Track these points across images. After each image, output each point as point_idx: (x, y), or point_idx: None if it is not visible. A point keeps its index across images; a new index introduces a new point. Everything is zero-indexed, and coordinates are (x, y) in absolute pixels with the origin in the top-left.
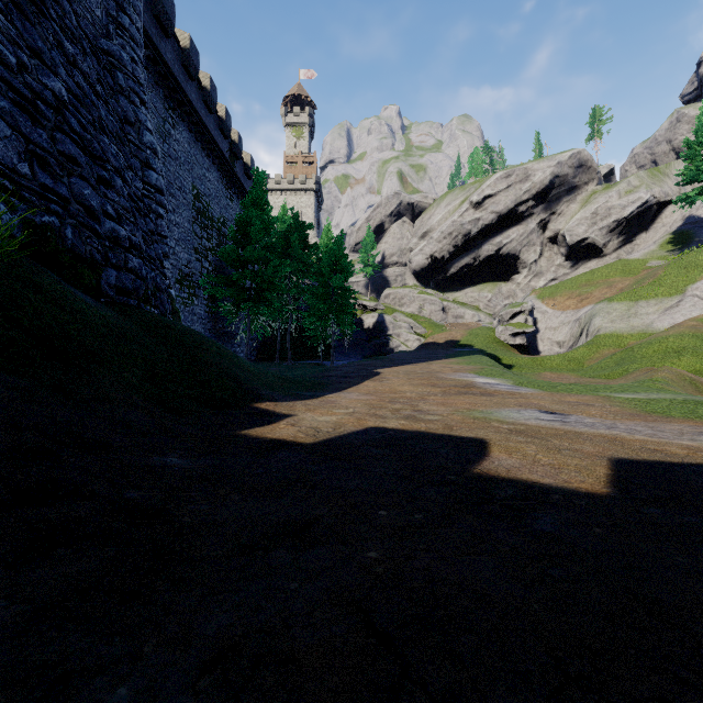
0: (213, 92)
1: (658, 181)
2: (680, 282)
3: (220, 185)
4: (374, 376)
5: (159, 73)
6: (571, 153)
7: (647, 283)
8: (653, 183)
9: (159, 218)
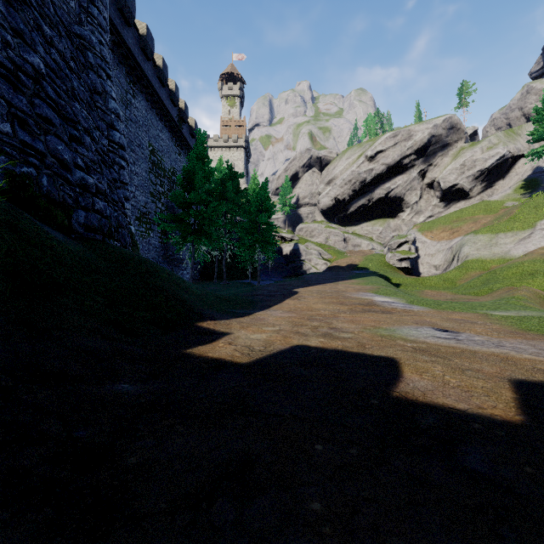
0: (165, 70)
1: (512, 140)
2: (531, 219)
3: (170, 142)
4: (293, 295)
5: (122, 54)
6: (444, 118)
7: (505, 220)
8: (508, 141)
9: (122, 168)
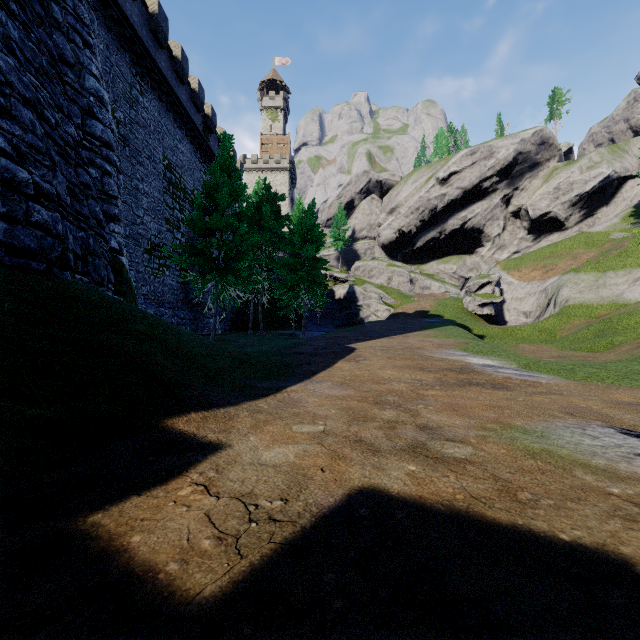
0: (184, 63)
1: (618, 157)
2: None
3: (193, 157)
4: (348, 353)
5: (125, 35)
6: (534, 130)
7: (614, 255)
8: (613, 159)
9: (106, 175)
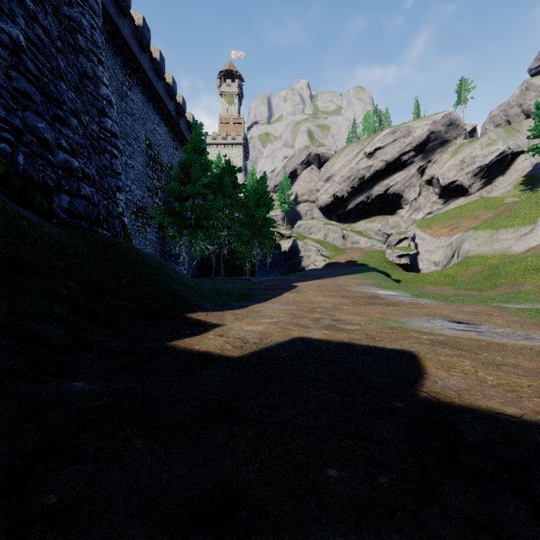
0: (162, 63)
1: (512, 136)
2: (532, 215)
3: (168, 137)
4: (291, 288)
5: (118, 45)
6: (444, 114)
7: (505, 216)
8: (508, 138)
9: (114, 157)
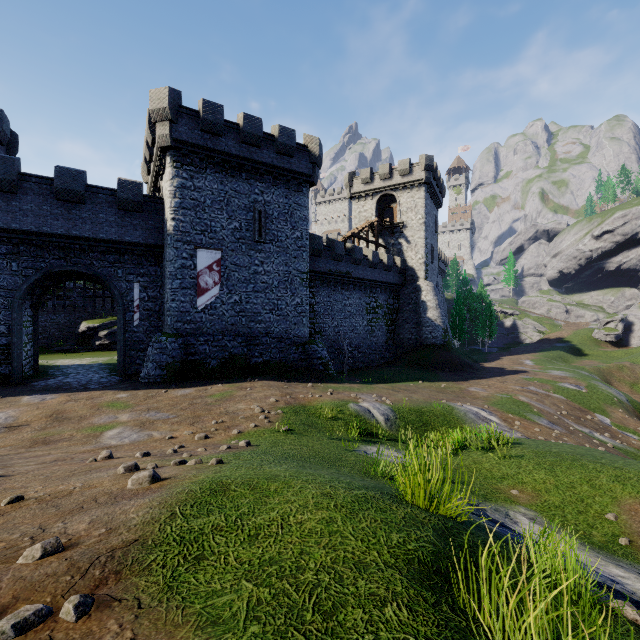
0: None
1: None
2: None
3: None
4: (500, 359)
5: None
6: None
7: None
8: None
9: None
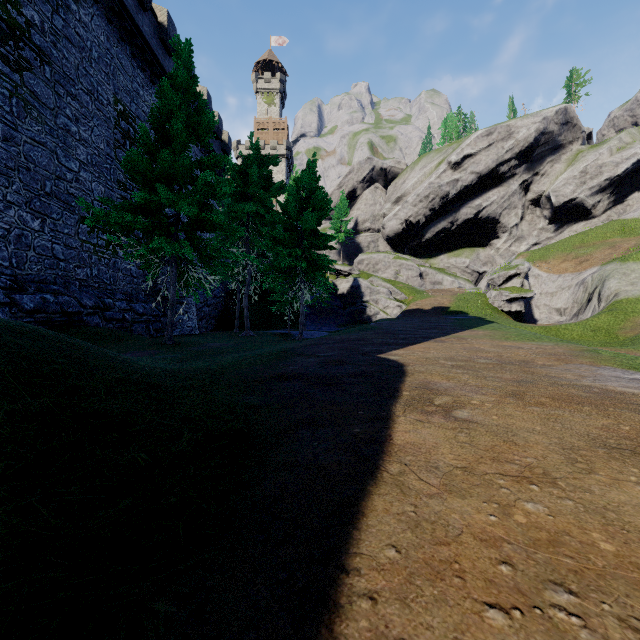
0: None
1: None
2: None
3: None
4: (396, 377)
5: None
6: (558, 108)
7: None
8: None
9: None
